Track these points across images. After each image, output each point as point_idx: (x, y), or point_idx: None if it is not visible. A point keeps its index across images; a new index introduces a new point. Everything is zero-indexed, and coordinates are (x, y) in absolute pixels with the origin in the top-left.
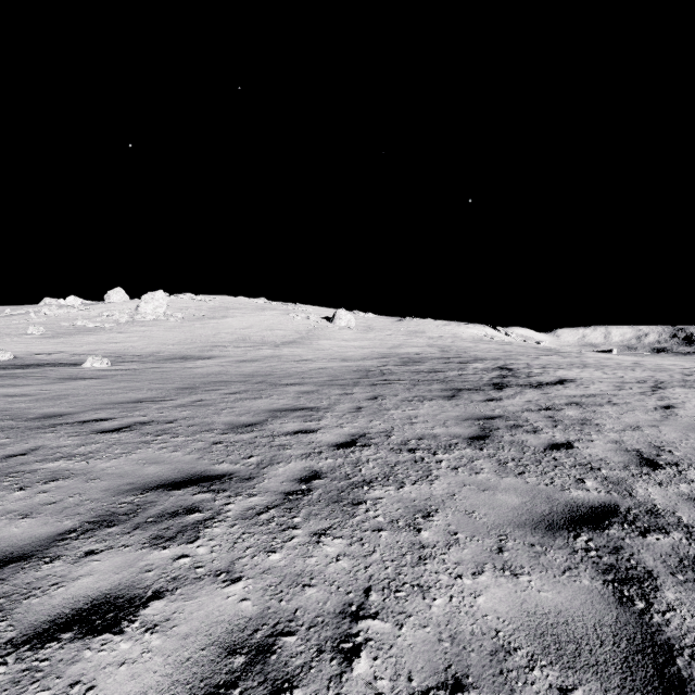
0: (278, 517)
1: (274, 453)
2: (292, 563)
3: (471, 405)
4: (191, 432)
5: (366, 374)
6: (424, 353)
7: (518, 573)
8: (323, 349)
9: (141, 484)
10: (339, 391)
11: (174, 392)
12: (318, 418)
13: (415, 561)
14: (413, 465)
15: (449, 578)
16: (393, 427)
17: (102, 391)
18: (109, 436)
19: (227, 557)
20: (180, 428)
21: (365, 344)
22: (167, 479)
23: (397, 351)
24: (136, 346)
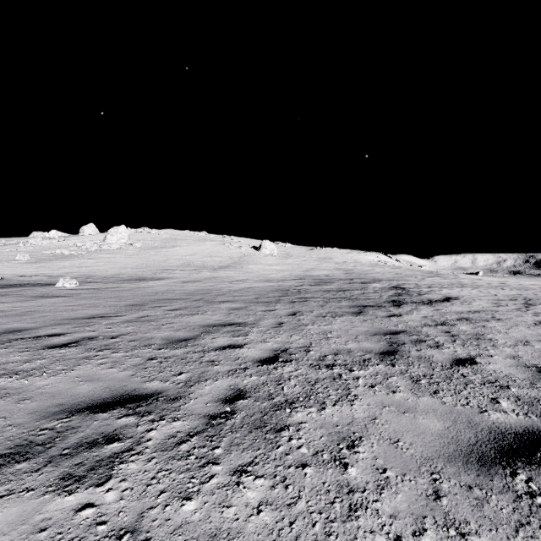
0: (199, 448)
1: (202, 369)
2: (208, 516)
3: (377, 321)
4: (131, 347)
5: (286, 292)
6: (332, 275)
7: (465, 533)
8: (251, 272)
9: (69, 406)
10: (263, 308)
11: (125, 309)
12: (245, 333)
13: (345, 514)
14: (332, 382)
15: (386, 540)
16: (311, 342)
17: (65, 308)
18: (56, 351)
19: (136, 507)
20: (122, 343)
21: (285, 268)
22: (96, 399)
23: (311, 273)
24: (101, 270)
